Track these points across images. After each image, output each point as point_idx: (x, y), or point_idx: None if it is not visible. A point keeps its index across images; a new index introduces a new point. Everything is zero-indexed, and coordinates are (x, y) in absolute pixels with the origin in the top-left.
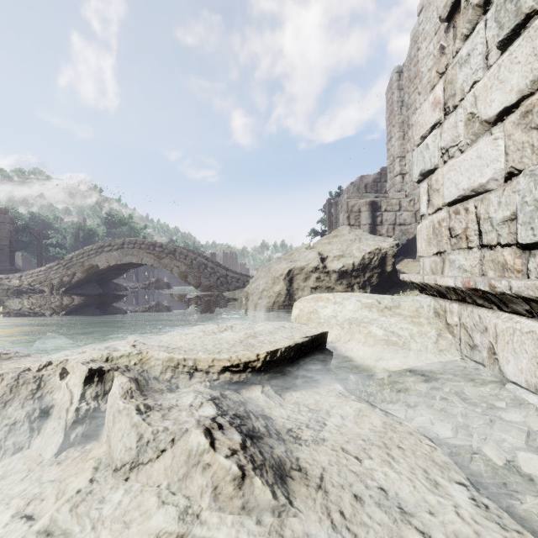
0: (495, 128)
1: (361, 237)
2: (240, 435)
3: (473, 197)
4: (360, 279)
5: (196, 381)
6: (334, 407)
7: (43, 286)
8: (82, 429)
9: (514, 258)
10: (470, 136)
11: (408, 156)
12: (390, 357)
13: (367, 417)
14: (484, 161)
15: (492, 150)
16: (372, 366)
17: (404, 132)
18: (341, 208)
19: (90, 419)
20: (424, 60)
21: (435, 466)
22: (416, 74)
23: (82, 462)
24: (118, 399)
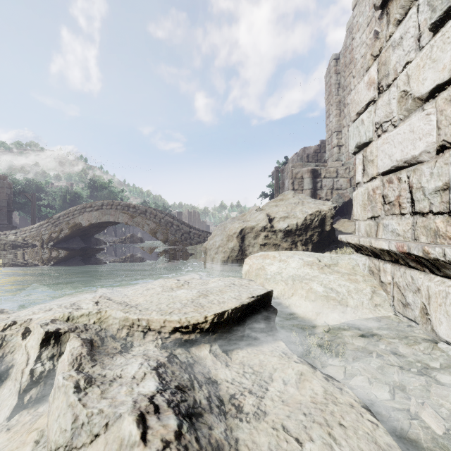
0: (427, 104)
1: (304, 200)
2: (177, 419)
3: (406, 168)
4: (302, 237)
5: (149, 339)
6: (277, 370)
7: (35, 241)
8: (37, 391)
9: (446, 226)
10: (403, 112)
11: (344, 131)
12: (329, 312)
13: (308, 384)
14: (417, 135)
15: (424, 125)
16: (313, 320)
17: (341, 110)
18: (287, 175)
19: (44, 381)
20: (358, 48)
21: (379, 450)
22: (351, 60)
23: (25, 435)
24: (66, 367)
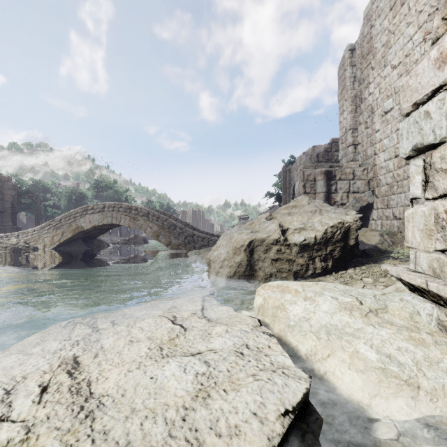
0: None
1: (322, 209)
2: None
3: None
4: (321, 252)
5: None
6: None
7: (36, 243)
8: None
9: None
10: None
11: (361, 128)
12: (391, 398)
13: None
14: None
15: None
16: (367, 409)
17: (356, 105)
18: (297, 176)
19: None
20: (378, 36)
21: None
22: (369, 50)
23: None
24: None
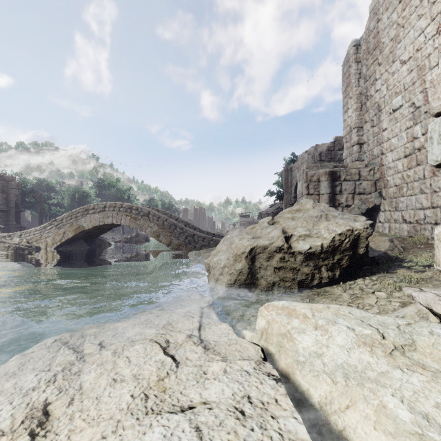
0: None
1: (328, 213)
2: None
3: None
4: (328, 261)
5: None
6: None
7: (38, 243)
8: None
9: None
10: None
11: (367, 126)
12: None
13: None
14: None
15: None
16: None
17: (362, 103)
18: (299, 176)
19: None
20: (386, 31)
21: None
22: (376, 45)
23: None
24: None
